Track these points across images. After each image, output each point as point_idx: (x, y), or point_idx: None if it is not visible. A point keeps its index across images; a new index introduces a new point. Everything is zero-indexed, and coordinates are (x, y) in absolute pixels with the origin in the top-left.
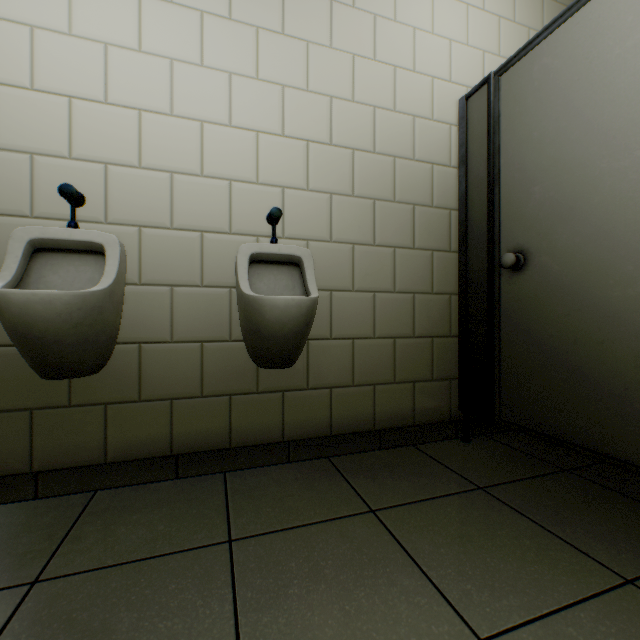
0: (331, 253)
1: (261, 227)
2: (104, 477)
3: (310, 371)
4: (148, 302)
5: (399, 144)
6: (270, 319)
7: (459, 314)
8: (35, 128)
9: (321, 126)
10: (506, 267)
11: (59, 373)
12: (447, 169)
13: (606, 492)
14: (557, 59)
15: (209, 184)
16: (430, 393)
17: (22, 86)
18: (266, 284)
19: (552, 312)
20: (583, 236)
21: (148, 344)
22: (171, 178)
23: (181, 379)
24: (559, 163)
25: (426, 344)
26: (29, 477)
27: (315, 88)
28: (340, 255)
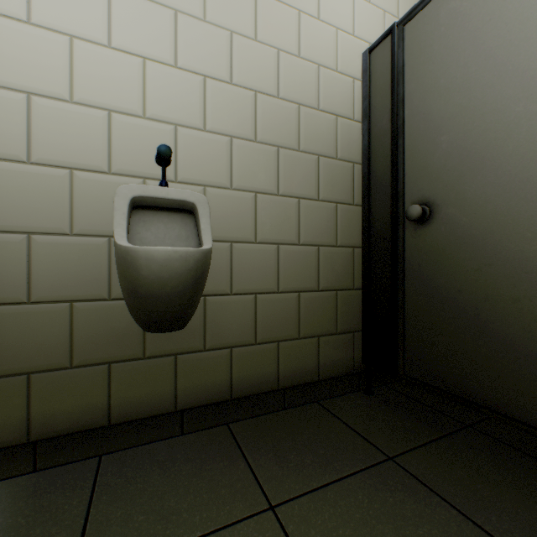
0: (231, 201)
1: (149, 168)
2: None
3: (207, 330)
4: None
5: (304, 92)
6: (147, 275)
7: (362, 267)
8: None
9: (220, 62)
10: (412, 219)
11: None
12: (350, 122)
13: (514, 454)
14: (466, 1)
15: (81, 113)
16: (334, 347)
17: None
18: (154, 233)
19: (461, 266)
20: (496, 186)
21: None
22: (28, 100)
23: (42, 348)
24: (468, 110)
25: (330, 297)
26: None
27: (213, 19)
28: (241, 204)
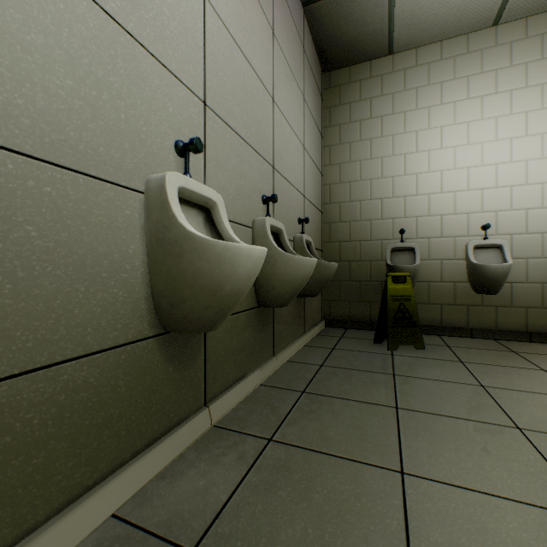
0: None
1: None
2: (496, 335)
3: None
4: (514, 266)
5: None
6: None
7: None
8: (468, 204)
9: None
10: None
11: (491, 292)
12: None
13: None
14: None
15: (546, 211)
16: None
17: (464, 190)
18: None
19: None
20: None
21: (514, 283)
22: (525, 212)
23: (530, 299)
24: None
25: None
26: (468, 329)
27: None
28: None
